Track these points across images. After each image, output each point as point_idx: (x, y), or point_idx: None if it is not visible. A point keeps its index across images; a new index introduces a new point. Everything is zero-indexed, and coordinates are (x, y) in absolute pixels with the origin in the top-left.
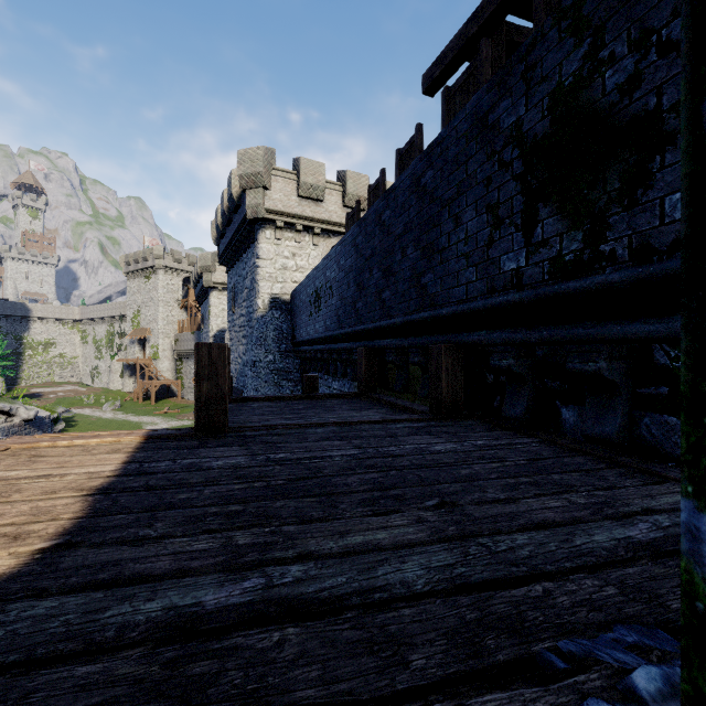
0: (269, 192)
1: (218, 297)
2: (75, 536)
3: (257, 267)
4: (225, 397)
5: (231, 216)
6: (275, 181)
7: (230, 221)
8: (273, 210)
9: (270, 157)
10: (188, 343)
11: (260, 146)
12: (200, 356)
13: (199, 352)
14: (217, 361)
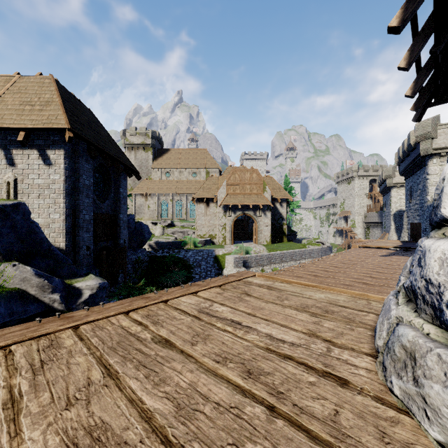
0: (435, 139)
1: (396, 191)
2: (404, 244)
3: (427, 179)
4: (420, 234)
5: (408, 152)
6: (439, 132)
7: (408, 155)
8: (437, 148)
9: (436, 120)
10: (373, 218)
11: (429, 118)
12: (413, 225)
13: (413, 224)
14: (418, 226)
